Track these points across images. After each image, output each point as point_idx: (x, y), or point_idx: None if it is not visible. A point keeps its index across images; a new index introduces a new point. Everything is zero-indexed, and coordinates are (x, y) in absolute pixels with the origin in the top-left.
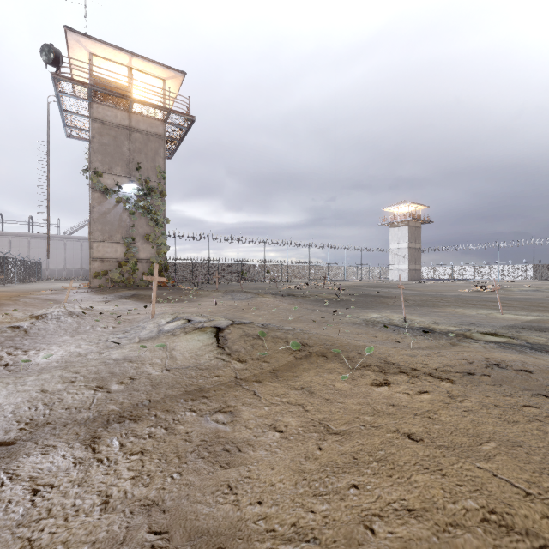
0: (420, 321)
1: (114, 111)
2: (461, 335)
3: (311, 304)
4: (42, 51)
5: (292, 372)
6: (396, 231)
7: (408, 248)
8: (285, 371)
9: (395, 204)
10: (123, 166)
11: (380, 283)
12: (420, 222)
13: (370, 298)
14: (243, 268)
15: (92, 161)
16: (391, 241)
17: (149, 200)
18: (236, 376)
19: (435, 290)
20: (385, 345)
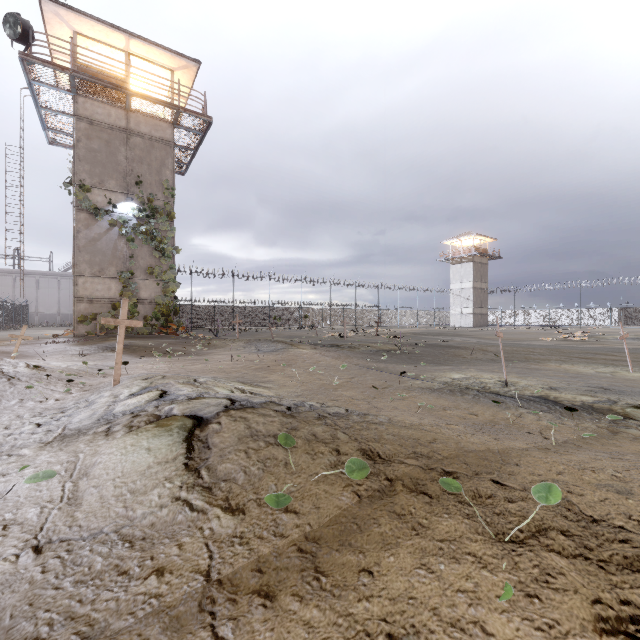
0: (527, 385)
1: (107, 108)
2: (612, 413)
3: (364, 358)
4: (6, 22)
5: (353, 554)
6: (459, 268)
7: (473, 288)
8: (335, 544)
9: (458, 236)
10: (119, 180)
11: (442, 330)
12: (487, 258)
13: (438, 349)
14: (276, 311)
15: (76, 172)
16: (453, 280)
17: (153, 223)
18: (209, 569)
19: (511, 338)
20: (508, 438)
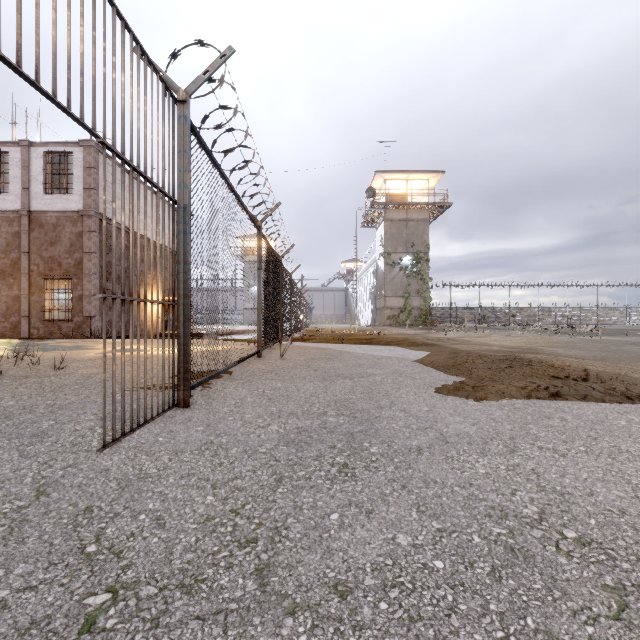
0: None
1: (398, 211)
2: None
3: (547, 334)
4: (366, 191)
5: None
6: None
7: None
8: None
9: None
10: (403, 246)
11: None
12: None
13: (608, 334)
14: (483, 311)
15: (386, 246)
16: None
17: (419, 266)
18: None
19: None
20: None
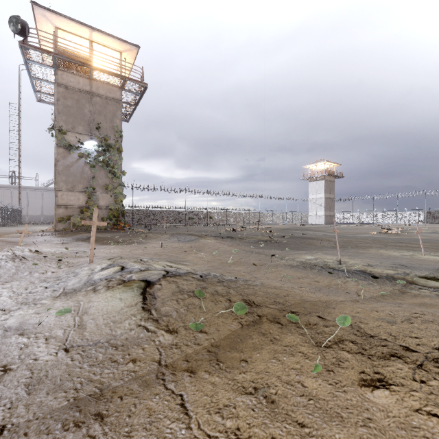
0: (354, 263)
1: (77, 78)
2: (404, 280)
3: (249, 245)
4: (10, 21)
5: (237, 352)
6: (314, 184)
7: (324, 198)
8: (228, 348)
9: (314, 162)
10: (85, 126)
11: (303, 226)
12: (334, 177)
13: (298, 239)
14: (190, 214)
15: (57, 121)
16: (310, 192)
17: (108, 155)
18: (160, 360)
19: (349, 232)
20: (335, 295)
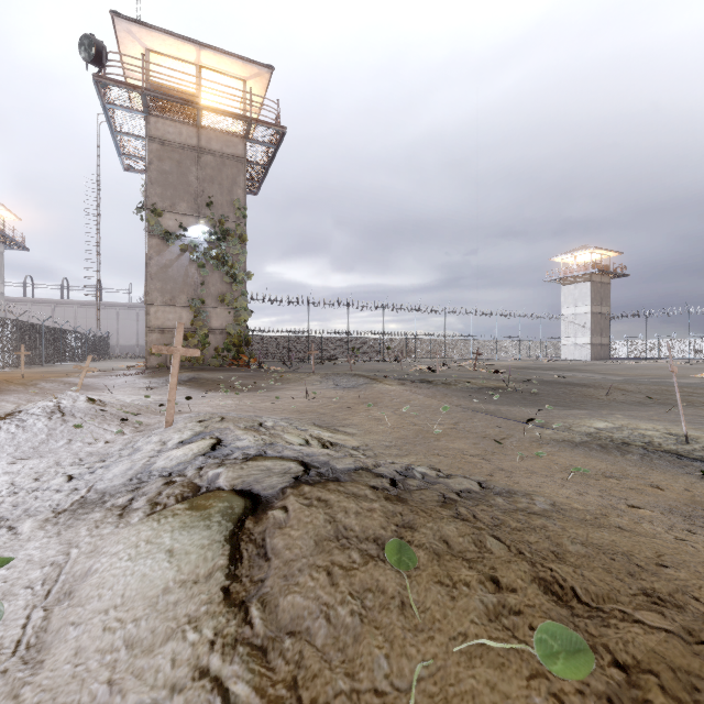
0: None
1: (178, 127)
2: None
3: (465, 397)
4: (81, 45)
5: None
6: (572, 289)
7: (591, 313)
8: None
9: (570, 251)
10: (190, 202)
11: (553, 363)
12: (609, 276)
13: (558, 387)
14: (354, 342)
15: (148, 196)
16: (564, 304)
17: (224, 247)
18: None
19: (647, 374)
20: None
